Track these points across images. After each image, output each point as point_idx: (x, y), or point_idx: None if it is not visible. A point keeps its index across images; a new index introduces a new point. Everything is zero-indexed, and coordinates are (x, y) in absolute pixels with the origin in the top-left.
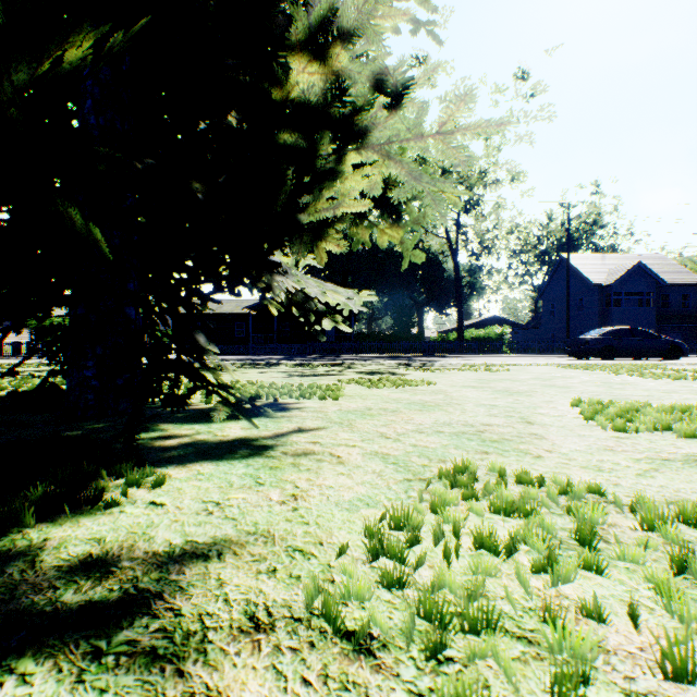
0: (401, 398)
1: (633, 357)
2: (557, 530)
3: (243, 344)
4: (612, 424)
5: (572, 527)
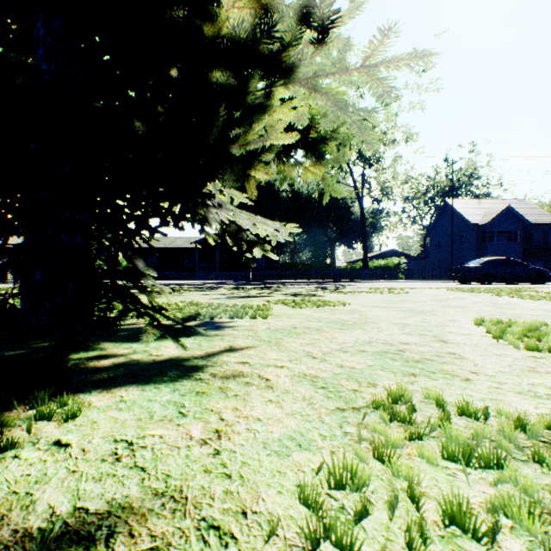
0: (322, 317)
1: (506, 282)
2: (542, 495)
3: (191, 272)
4: (525, 343)
5: (549, 483)
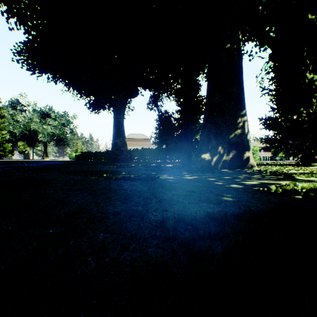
0: None
1: None
2: None
3: None
4: None
5: None
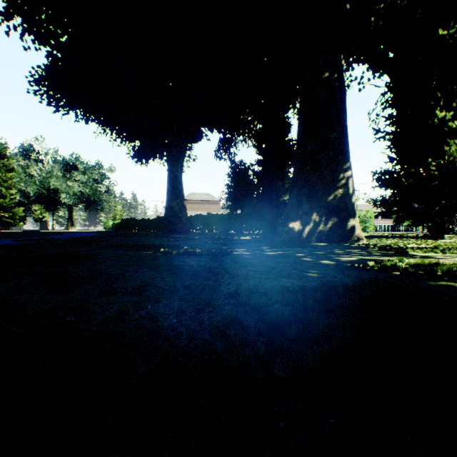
0: None
1: None
2: None
3: None
4: None
5: None
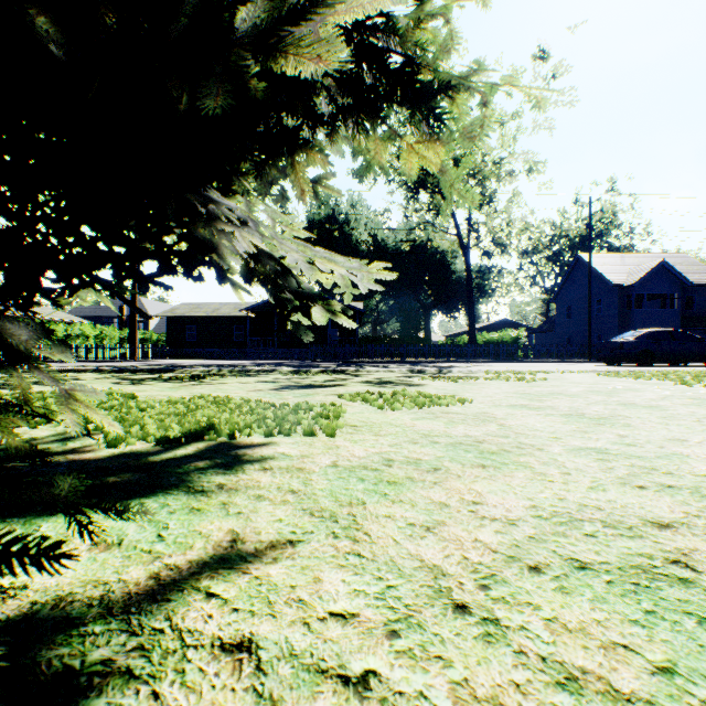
0: (434, 430)
1: (670, 363)
2: None
3: (241, 348)
4: None
5: None
